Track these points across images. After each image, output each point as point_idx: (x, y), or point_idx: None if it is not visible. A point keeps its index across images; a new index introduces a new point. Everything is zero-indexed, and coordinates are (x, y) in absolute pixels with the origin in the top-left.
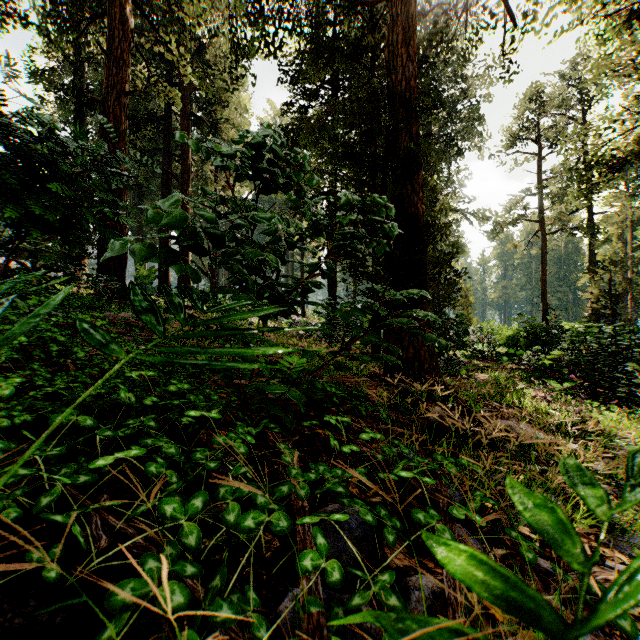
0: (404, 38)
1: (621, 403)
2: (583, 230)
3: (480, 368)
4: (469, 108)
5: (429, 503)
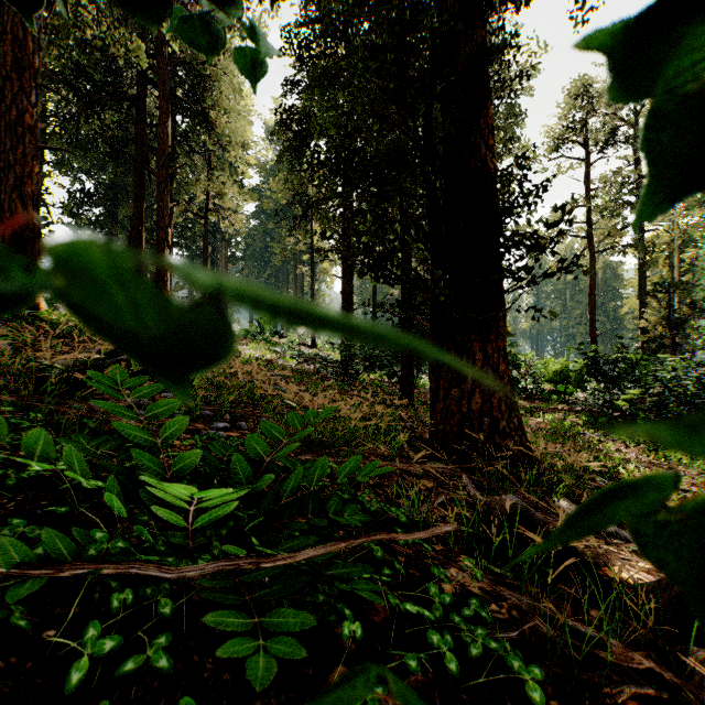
0: None
1: None
2: (639, 247)
3: (528, 410)
4: (507, 105)
5: None
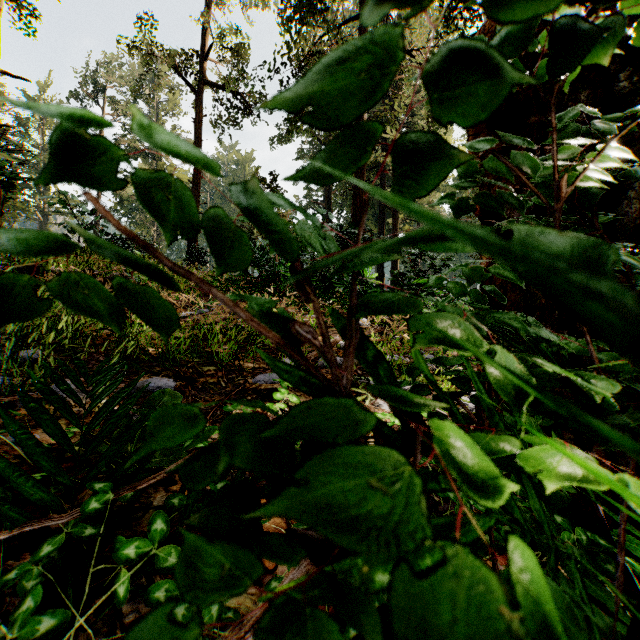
0: None
1: None
2: None
3: None
4: None
5: None
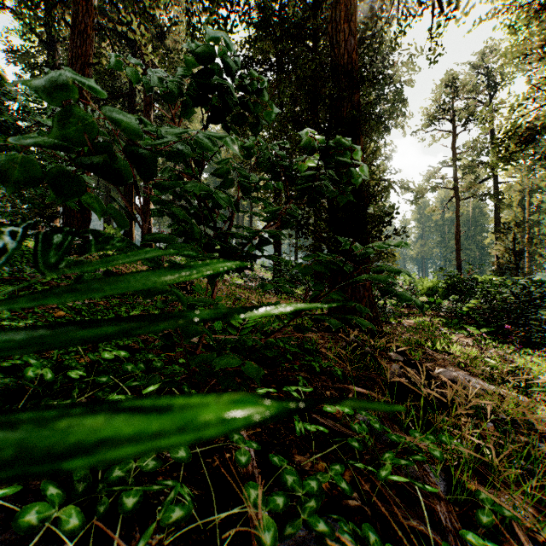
0: (346, 14)
1: (532, 346)
2: (491, 196)
3: (406, 315)
4: (394, 91)
5: (425, 513)
